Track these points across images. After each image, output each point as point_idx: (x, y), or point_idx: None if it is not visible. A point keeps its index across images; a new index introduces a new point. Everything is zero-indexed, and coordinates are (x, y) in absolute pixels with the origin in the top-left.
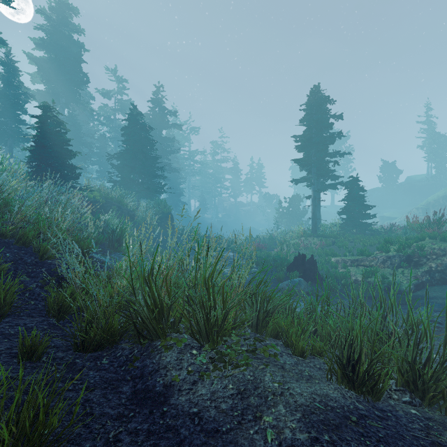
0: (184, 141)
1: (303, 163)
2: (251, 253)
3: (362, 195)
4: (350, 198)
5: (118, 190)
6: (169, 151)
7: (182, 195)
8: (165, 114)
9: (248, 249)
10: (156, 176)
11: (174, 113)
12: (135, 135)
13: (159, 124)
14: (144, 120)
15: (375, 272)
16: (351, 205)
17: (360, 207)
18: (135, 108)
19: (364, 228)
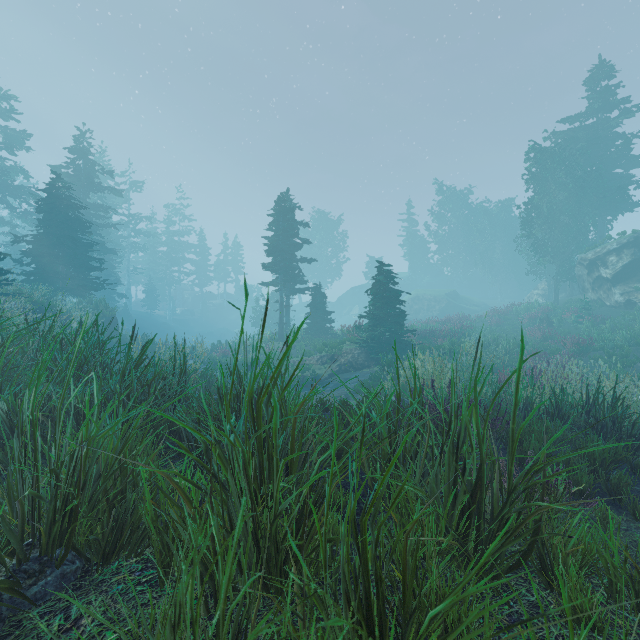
0: (119, 200)
1: (270, 268)
2: (216, 359)
3: (323, 301)
4: (314, 304)
5: (41, 289)
6: (101, 224)
7: (120, 283)
8: (95, 171)
9: (214, 356)
10: (92, 268)
11: (110, 173)
12: (60, 214)
13: (85, 185)
14: (71, 193)
15: (309, 368)
16: (313, 311)
17: (322, 313)
18: (58, 178)
19: (325, 332)
